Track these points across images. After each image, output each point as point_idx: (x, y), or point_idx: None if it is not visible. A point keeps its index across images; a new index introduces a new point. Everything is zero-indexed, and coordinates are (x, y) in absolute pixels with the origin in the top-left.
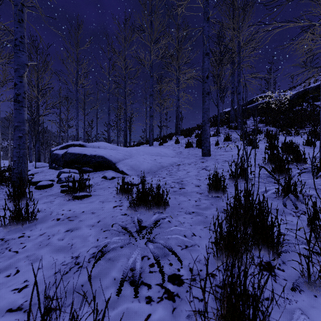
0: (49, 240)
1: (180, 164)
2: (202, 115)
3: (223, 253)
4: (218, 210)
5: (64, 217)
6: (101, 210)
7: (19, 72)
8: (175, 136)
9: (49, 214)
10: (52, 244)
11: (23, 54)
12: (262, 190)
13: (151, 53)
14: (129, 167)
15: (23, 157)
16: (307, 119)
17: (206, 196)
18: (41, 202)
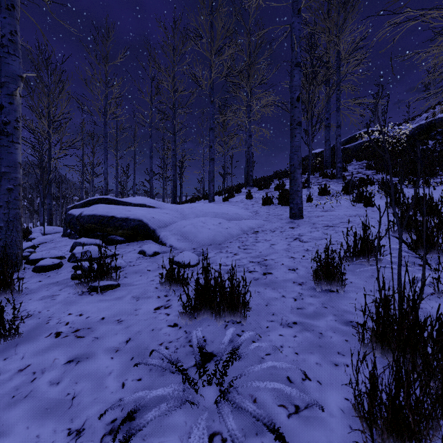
0: (33, 384)
1: (259, 231)
2: (290, 156)
3: (387, 439)
4: (340, 320)
5: (69, 330)
6: (134, 315)
7: (7, 88)
8: (245, 188)
9: (45, 322)
10: (37, 393)
11: (14, 60)
12: (406, 279)
13: (212, 69)
14: (181, 236)
15: (14, 222)
16: (438, 163)
17: (311, 289)
18: (36, 298)
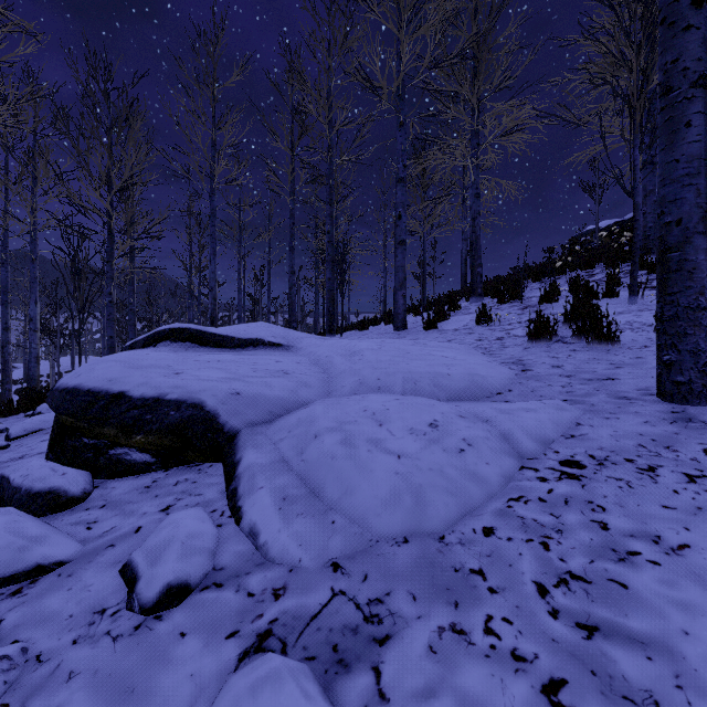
0: None
1: (583, 464)
2: (661, 194)
3: None
4: None
5: None
6: None
7: None
8: (466, 300)
9: None
10: None
11: None
12: None
13: (401, 52)
14: (297, 480)
15: None
16: None
17: None
18: None
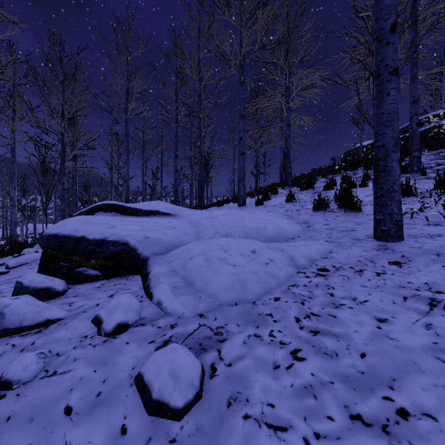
0: None
1: (328, 270)
2: (375, 131)
3: None
4: None
5: None
6: None
7: None
8: (282, 188)
9: None
10: None
11: None
12: None
13: (242, 40)
14: (181, 279)
15: None
16: None
17: None
18: None
